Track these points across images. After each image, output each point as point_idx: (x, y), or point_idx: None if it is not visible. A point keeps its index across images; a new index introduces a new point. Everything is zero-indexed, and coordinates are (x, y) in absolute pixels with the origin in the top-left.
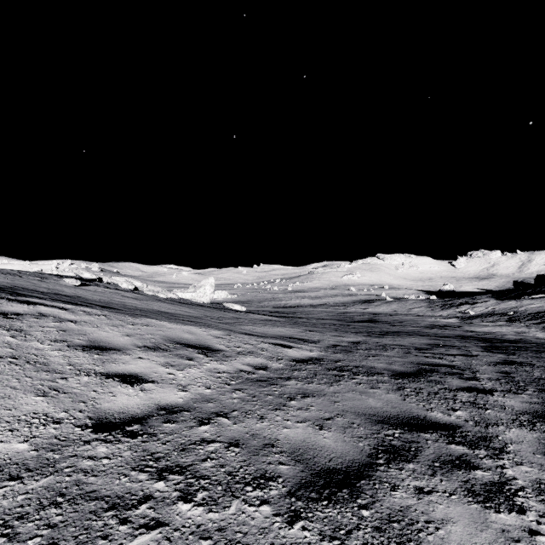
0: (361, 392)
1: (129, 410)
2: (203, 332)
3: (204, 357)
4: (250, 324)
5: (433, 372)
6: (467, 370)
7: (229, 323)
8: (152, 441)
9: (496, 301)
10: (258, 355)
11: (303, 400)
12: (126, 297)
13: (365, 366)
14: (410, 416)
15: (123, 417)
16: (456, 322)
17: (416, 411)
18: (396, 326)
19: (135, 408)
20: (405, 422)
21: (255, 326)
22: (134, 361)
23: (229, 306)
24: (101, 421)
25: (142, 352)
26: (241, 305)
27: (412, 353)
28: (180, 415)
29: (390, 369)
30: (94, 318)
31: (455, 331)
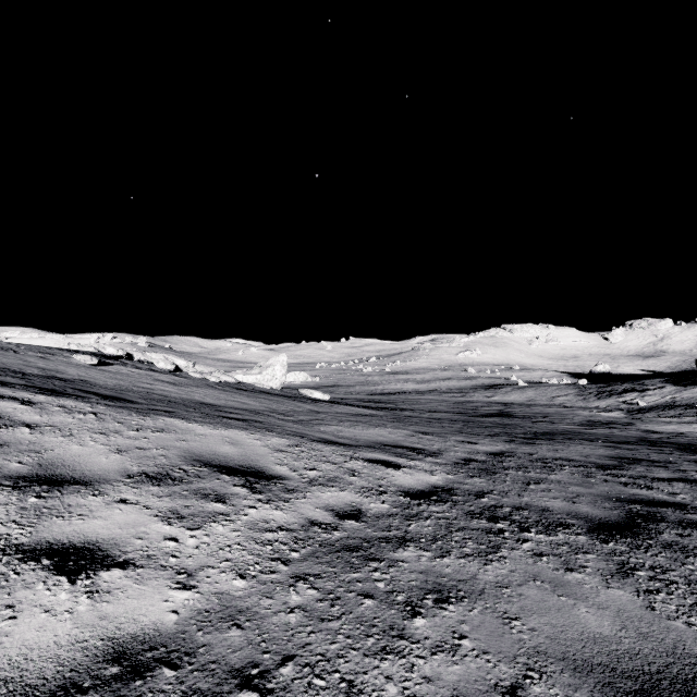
0: (554, 584)
1: (26, 667)
2: (255, 441)
3: (248, 493)
4: (334, 422)
5: (658, 521)
6: None
7: (303, 421)
8: None
9: (676, 388)
10: (345, 485)
11: (440, 614)
12: (159, 381)
13: (532, 507)
14: (696, 673)
15: None
16: (620, 416)
17: None
18: (541, 423)
19: (48, 658)
20: None
21: (341, 426)
22: (105, 510)
23: (307, 393)
24: None
25: (131, 488)
26: (324, 390)
27: (597, 477)
28: (151, 682)
29: (578, 513)
30: (75, 418)
31: (629, 432)
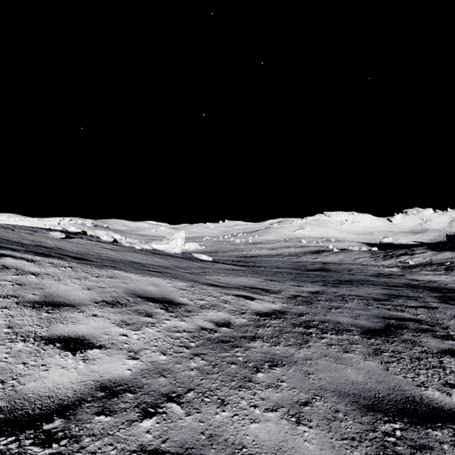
0: (335, 359)
1: (58, 391)
2: (167, 284)
3: (165, 312)
4: (215, 273)
5: (403, 329)
6: (436, 325)
7: (195, 273)
8: (70, 453)
9: (433, 253)
10: (221, 309)
11: (272, 372)
12: (104, 248)
13: (331, 321)
14: (403, 397)
15: (46, 405)
16: (397, 271)
17: (408, 388)
18: (346, 275)
19: (68, 388)
20: (401, 408)
21: (219, 276)
22: (85, 320)
23: (197, 256)
24: (14, 413)
25: (98, 309)
26: (208, 255)
27: (373, 305)
28: (122, 399)
29: (357, 324)
30: (60, 270)
31: (400, 280)
